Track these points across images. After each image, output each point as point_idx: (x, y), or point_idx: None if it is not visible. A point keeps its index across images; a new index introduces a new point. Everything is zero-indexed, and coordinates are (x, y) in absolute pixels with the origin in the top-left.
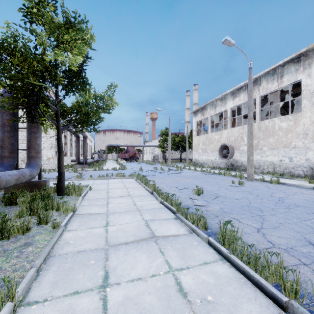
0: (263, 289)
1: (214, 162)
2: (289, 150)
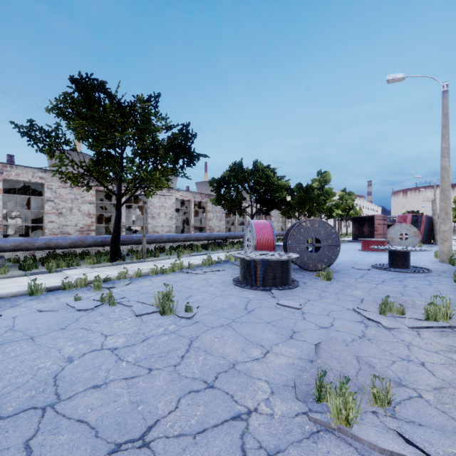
0: None
1: None
2: None
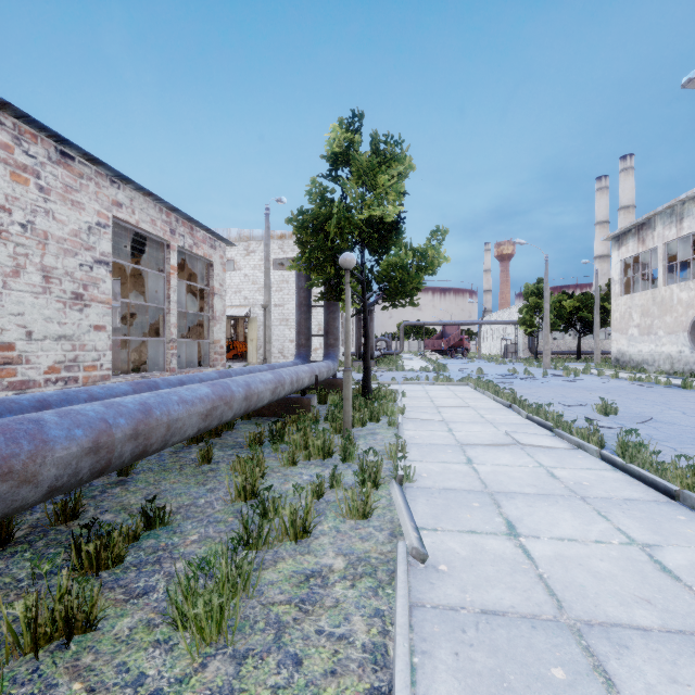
0: (657, 487)
1: (677, 359)
2: None
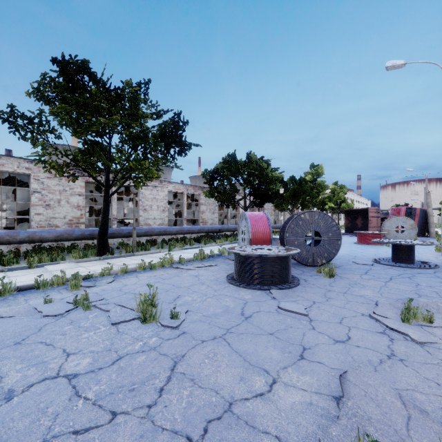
0: None
1: None
2: None
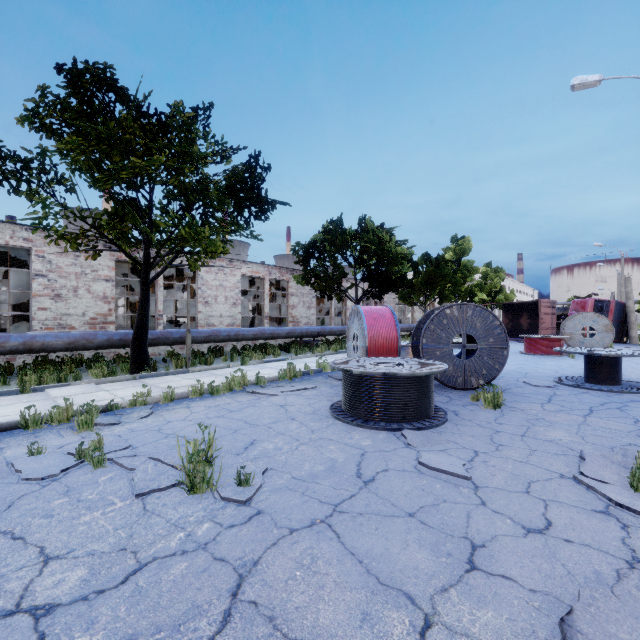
0: None
1: None
2: None
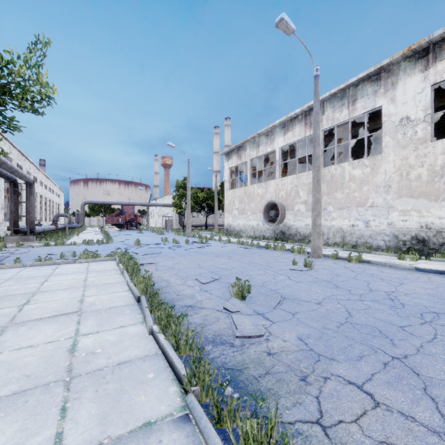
0: None
1: (256, 228)
2: (364, 210)
